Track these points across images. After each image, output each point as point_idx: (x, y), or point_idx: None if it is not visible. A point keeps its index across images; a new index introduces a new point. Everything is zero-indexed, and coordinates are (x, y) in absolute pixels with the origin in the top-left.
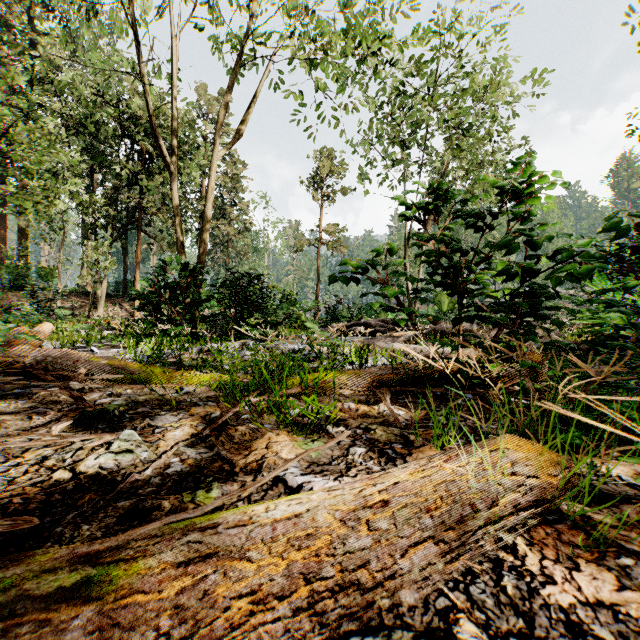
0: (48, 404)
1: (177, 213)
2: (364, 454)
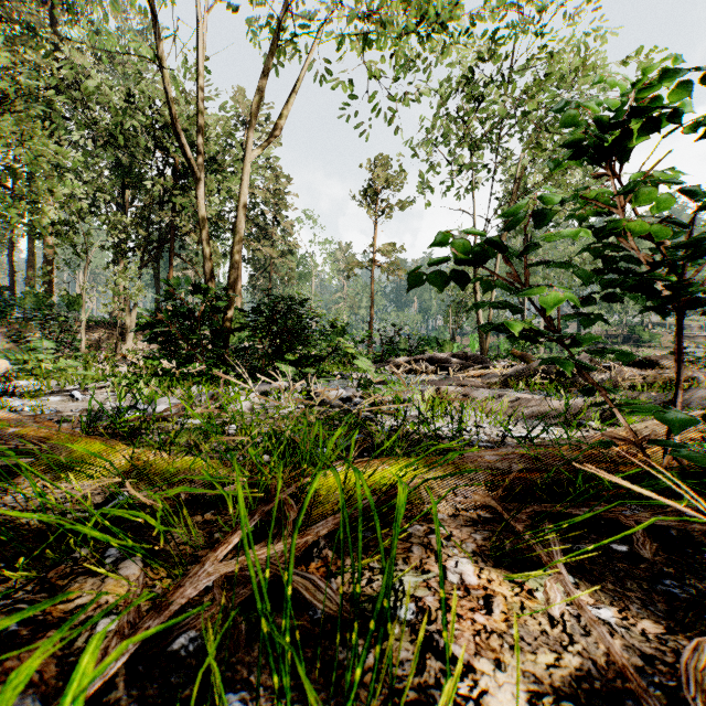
0: None
1: (204, 226)
2: None
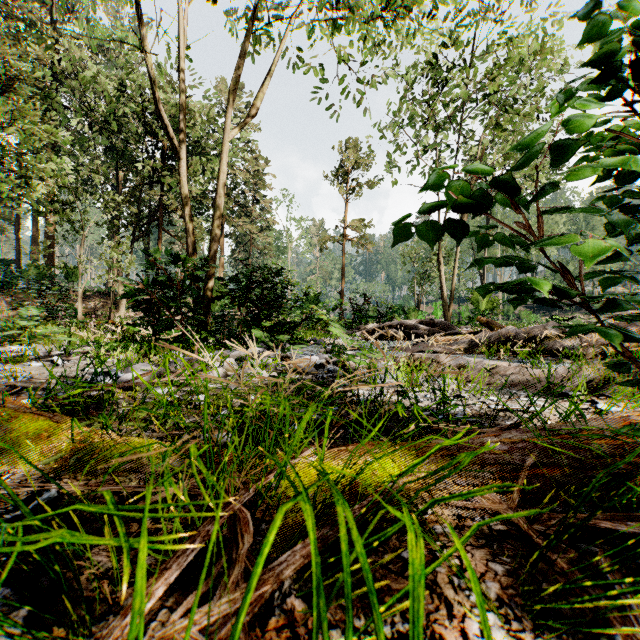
0: None
1: (186, 202)
2: None
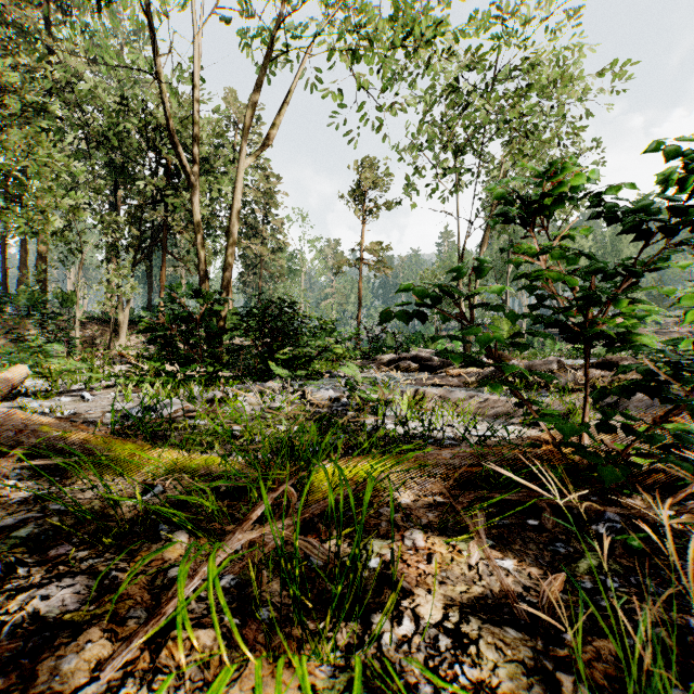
0: None
1: (198, 231)
2: None
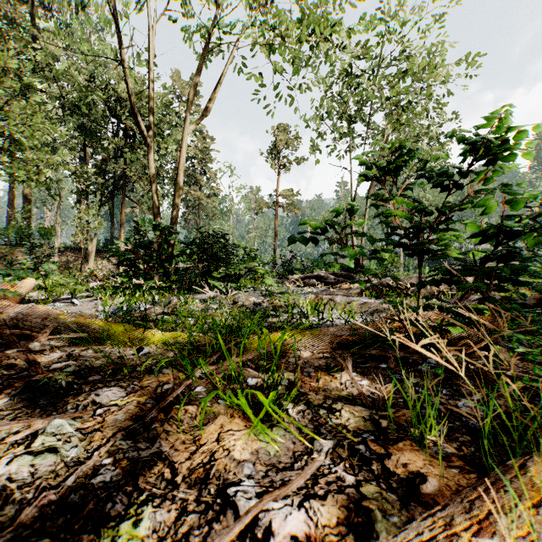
0: (1, 369)
1: (153, 180)
2: (332, 452)
